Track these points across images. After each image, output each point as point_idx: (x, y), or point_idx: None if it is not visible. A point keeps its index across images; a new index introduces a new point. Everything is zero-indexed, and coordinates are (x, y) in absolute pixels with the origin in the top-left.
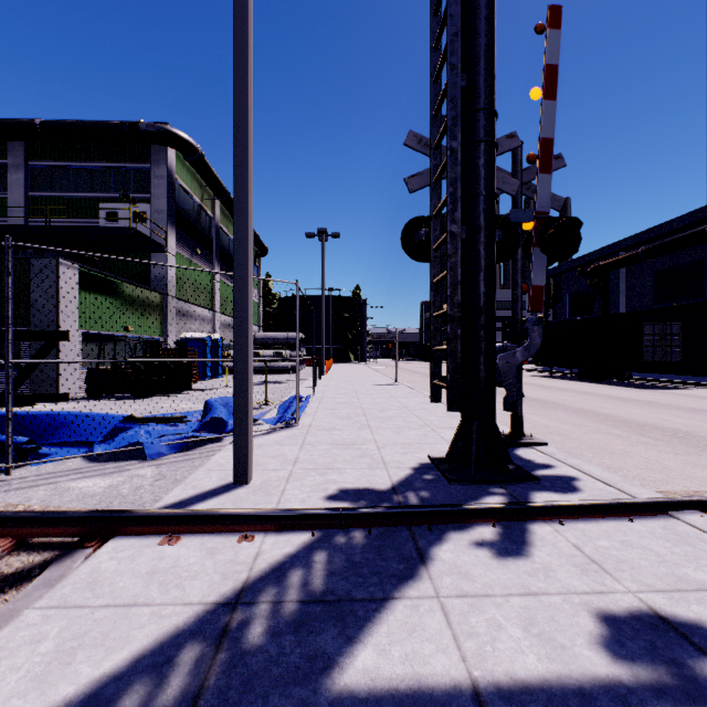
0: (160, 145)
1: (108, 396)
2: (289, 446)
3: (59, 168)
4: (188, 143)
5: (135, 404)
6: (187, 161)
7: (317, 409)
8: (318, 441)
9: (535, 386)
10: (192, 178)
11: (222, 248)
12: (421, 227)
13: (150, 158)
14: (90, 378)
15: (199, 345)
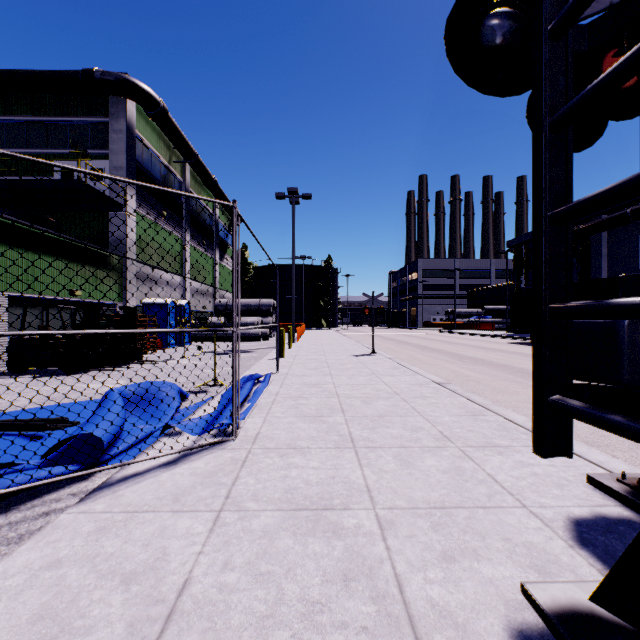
0: (118, 95)
1: (38, 369)
2: (191, 518)
3: (12, 123)
4: (148, 94)
5: (51, 384)
6: (149, 116)
7: (276, 396)
8: (257, 493)
9: (526, 356)
10: (158, 138)
11: (193, 213)
12: (497, 3)
13: (108, 111)
14: (11, 349)
15: (161, 311)
